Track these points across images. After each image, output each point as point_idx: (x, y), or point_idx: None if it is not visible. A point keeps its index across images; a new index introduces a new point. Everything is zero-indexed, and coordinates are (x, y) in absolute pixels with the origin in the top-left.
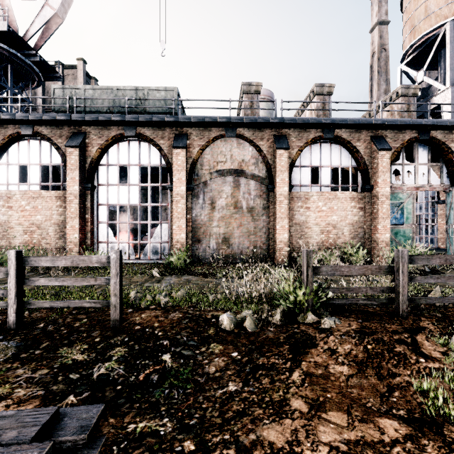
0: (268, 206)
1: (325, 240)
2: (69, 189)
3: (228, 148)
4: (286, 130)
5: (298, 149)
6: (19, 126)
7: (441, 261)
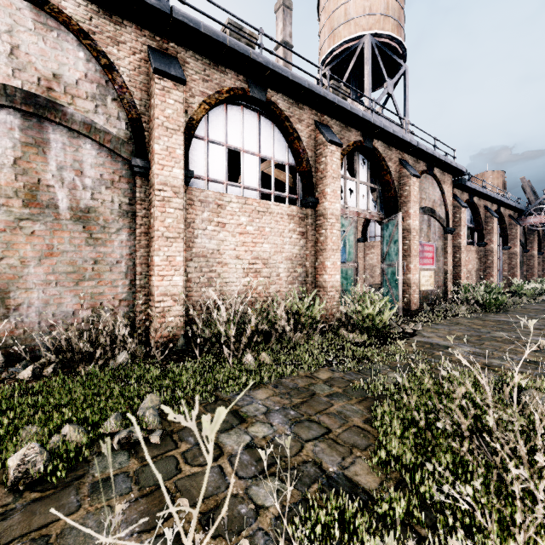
0: (134, 210)
1: (251, 287)
2: None
3: (2, 22)
4: (179, 49)
5: (203, 98)
6: None
7: None
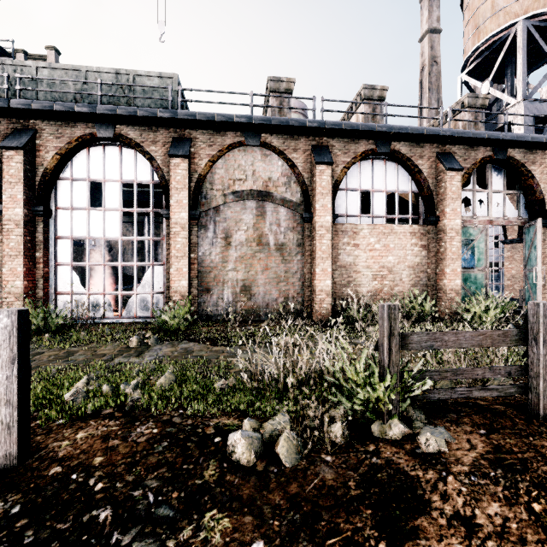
0: (304, 242)
1: (378, 288)
2: (7, 212)
3: (249, 161)
4: (329, 140)
5: (344, 165)
6: None
7: None
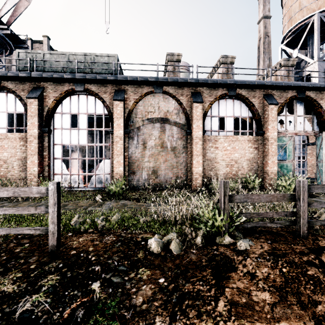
0: (187, 146)
1: (229, 171)
2: (30, 131)
3: (156, 101)
4: (201, 89)
5: (209, 103)
6: None
7: None
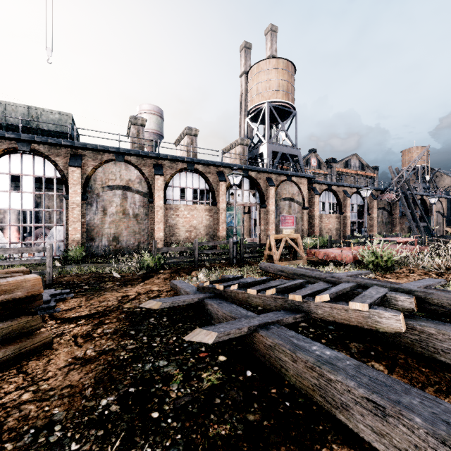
0: (149, 213)
1: (189, 236)
2: None
3: (118, 169)
4: (162, 161)
5: (170, 175)
6: None
7: (213, 244)
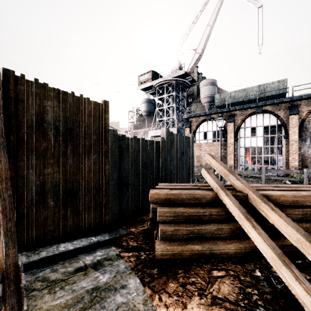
0: None
1: None
2: (229, 141)
3: None
4: None
5: None
6: (205, 116)
7: None
